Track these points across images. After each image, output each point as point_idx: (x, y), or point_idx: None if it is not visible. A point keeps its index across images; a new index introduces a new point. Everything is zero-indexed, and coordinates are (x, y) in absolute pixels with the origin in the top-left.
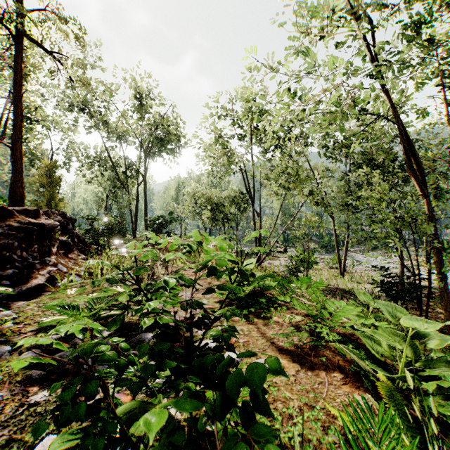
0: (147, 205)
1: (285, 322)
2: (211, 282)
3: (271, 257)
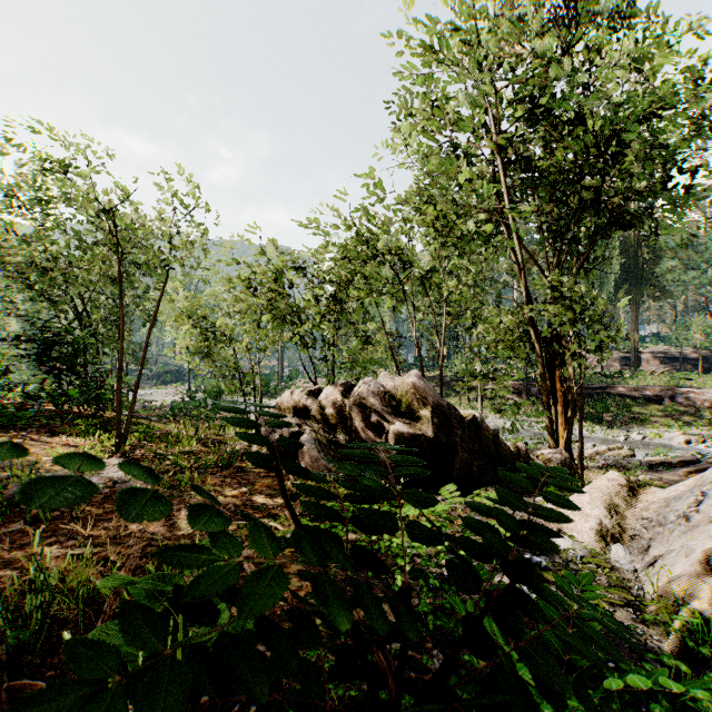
0: None
1: None
2: None
3: None
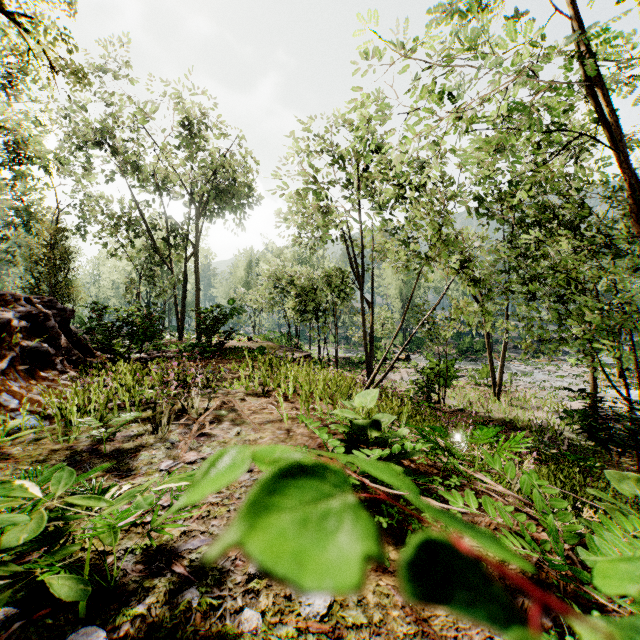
0: (199, 290)
1: None
2: (292, 428)
3: (386, 368)
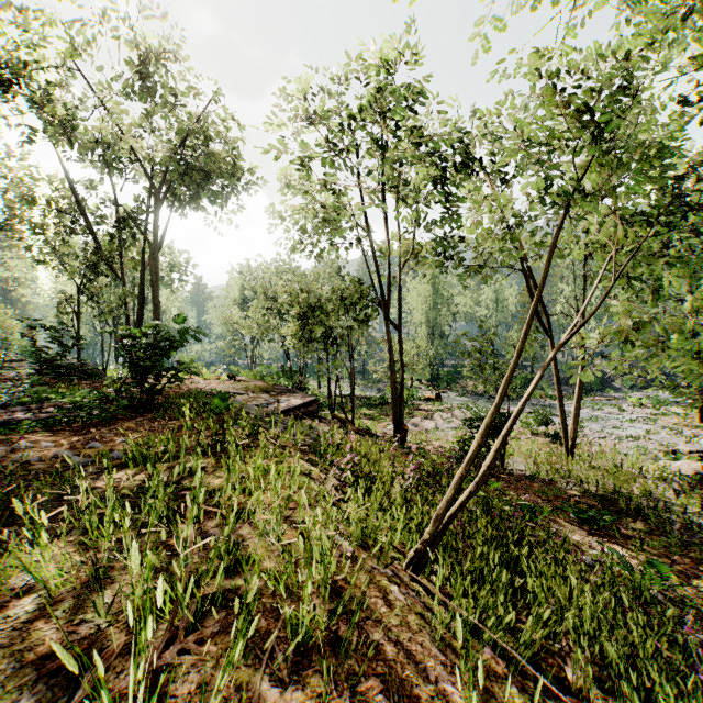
0: (158, 308)
1: None
2: None
3: (414, 411)
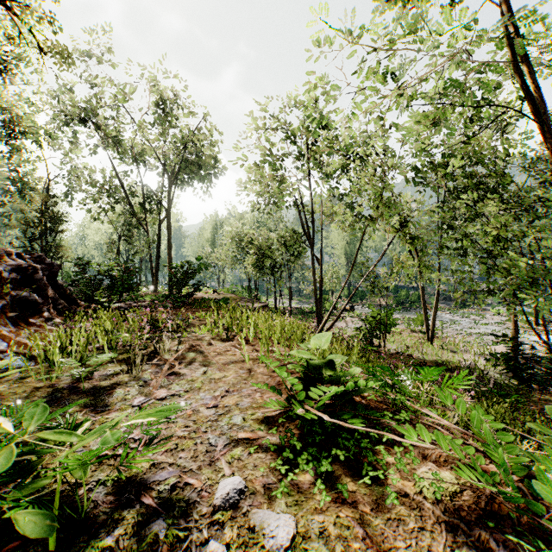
0: (171, 249)
1: (426, 498)
2: (253, 368)
3: (333, 317)
